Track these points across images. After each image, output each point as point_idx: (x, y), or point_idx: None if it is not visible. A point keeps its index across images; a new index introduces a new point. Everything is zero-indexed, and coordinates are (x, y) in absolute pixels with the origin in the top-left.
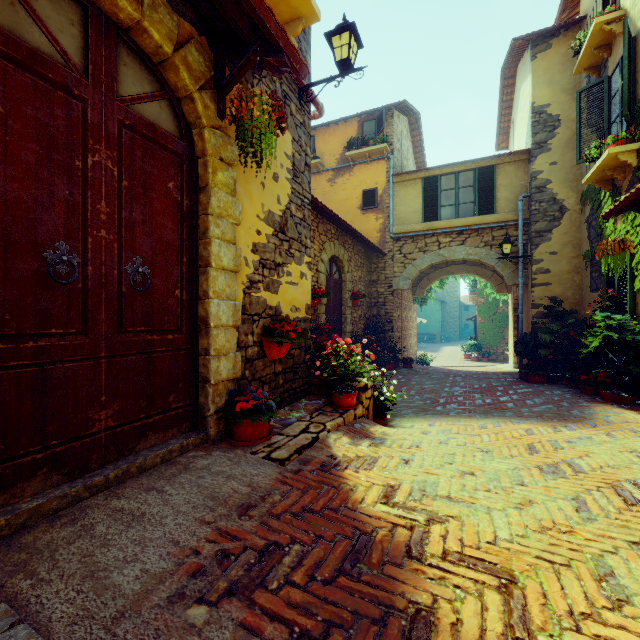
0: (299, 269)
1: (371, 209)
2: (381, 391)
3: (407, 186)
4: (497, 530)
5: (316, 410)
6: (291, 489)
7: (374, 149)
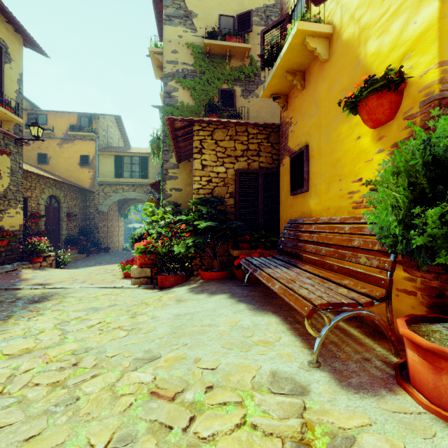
0: (15, 210)
1: (86, 166)
2: (61, 258)
3: (106, 157)
4: (59, 277)
5: (22, 264)
6: (0, 277)
7: (87, 134)
